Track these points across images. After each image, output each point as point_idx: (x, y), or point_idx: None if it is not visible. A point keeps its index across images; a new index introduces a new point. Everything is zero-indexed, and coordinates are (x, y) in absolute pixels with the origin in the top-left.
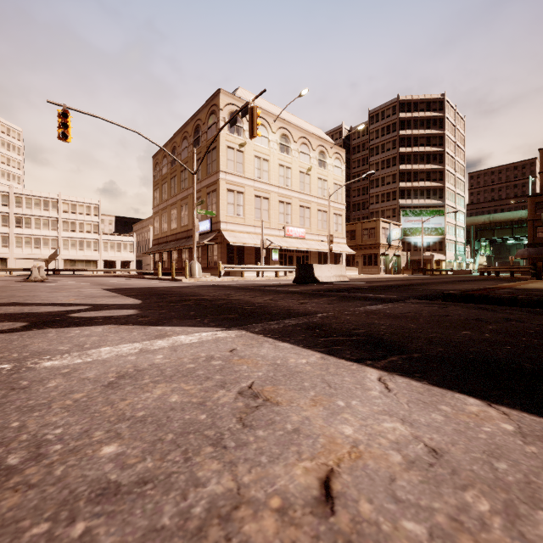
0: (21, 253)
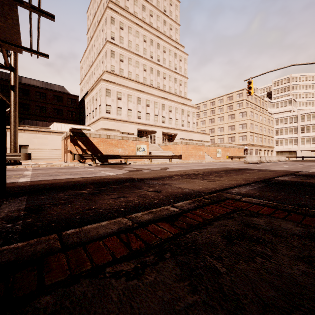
0: (303, 147)
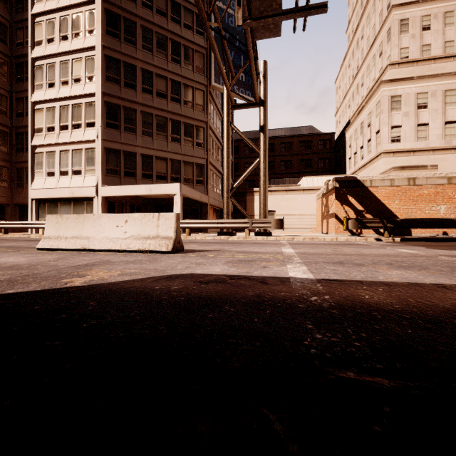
0: None
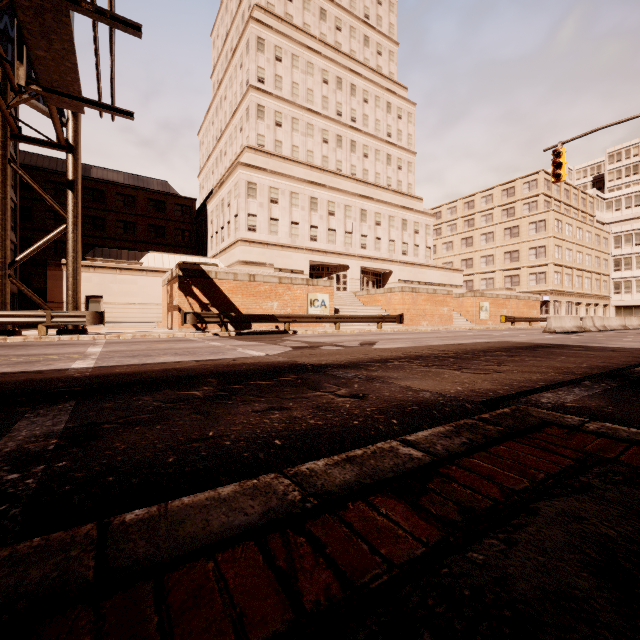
0: None
